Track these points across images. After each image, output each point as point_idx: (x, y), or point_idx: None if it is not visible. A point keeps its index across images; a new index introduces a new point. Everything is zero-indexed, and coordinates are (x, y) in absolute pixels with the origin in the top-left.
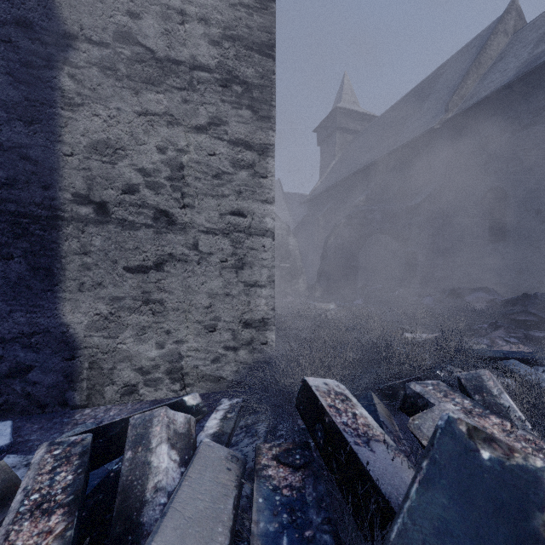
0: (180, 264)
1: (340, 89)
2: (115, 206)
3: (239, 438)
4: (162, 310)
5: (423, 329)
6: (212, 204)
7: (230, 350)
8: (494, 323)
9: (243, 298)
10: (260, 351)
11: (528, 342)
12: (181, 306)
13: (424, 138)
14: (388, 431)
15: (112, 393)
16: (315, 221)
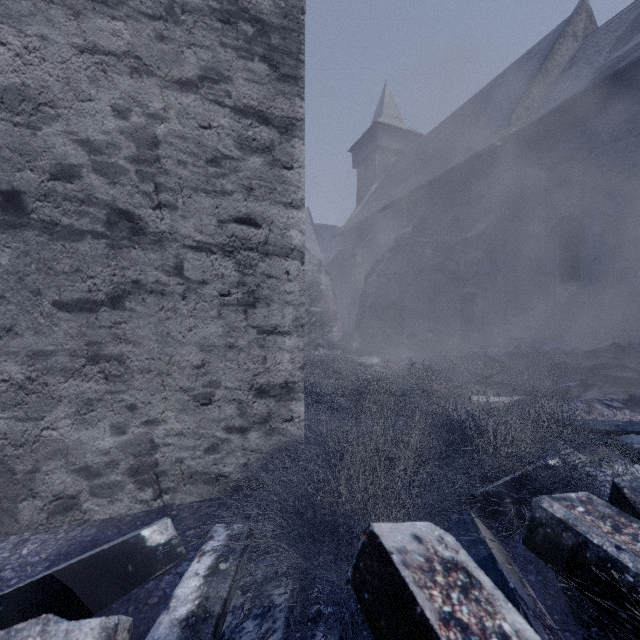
0: (153, 298)
1: (380, 102)
2: (37, 199)
3: (238, 622)
4: (121, 372)
5: (497, 389)
6: (206, 205)
7: (235, 432)
8: (582, 380)
9: (256, 352)
10: (281, 432)
11: (636, 407)
12: (155, 365)
13: (482, 157)
14: (533, 616)
15: (33, 513)
16: (351, 258)
